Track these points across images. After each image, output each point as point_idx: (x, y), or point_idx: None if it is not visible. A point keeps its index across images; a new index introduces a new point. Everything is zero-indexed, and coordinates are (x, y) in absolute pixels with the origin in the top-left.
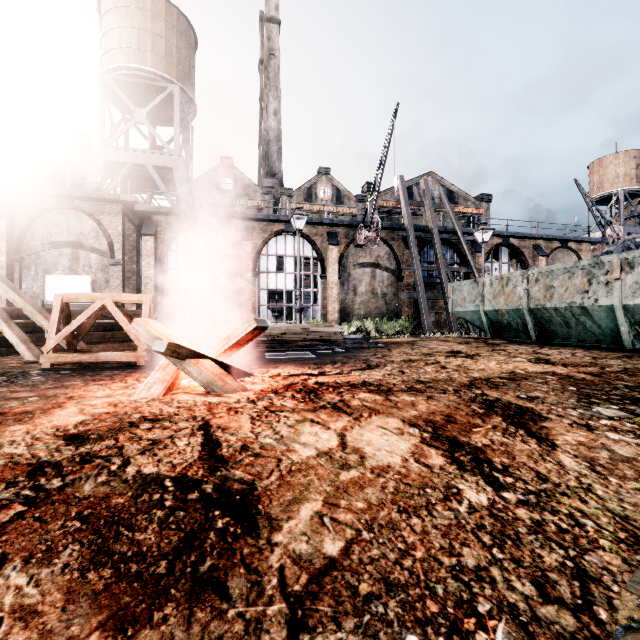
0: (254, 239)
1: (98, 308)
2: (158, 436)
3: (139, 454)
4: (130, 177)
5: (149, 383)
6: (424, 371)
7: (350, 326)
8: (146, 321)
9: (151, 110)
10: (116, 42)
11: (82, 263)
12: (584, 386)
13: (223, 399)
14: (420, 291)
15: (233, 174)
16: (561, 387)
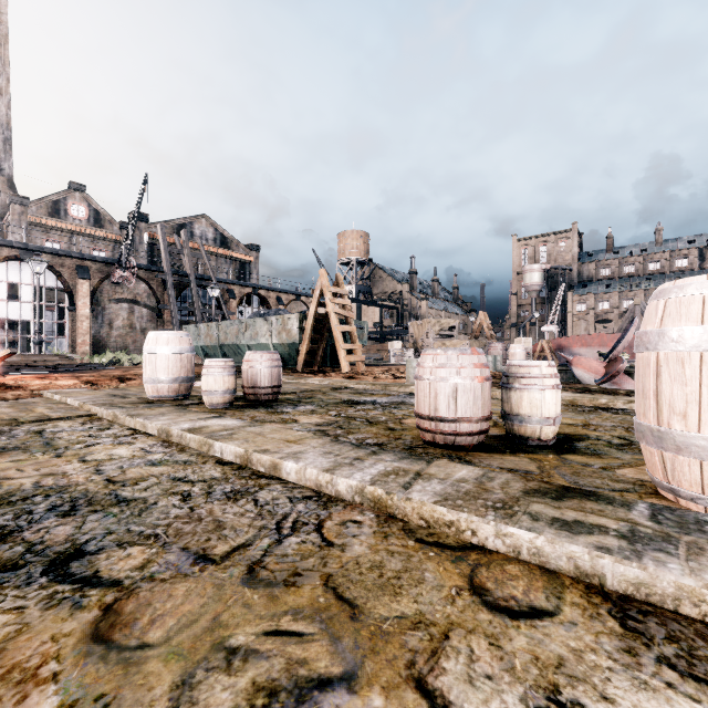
0: None
1: None
2: None
3: None
4: None
5: None
6: (111, 373)
7: (102, 358)
8: None
9: None
10: None
11: None
12: None
13: None
14: (176, 328)
15: None
16: None
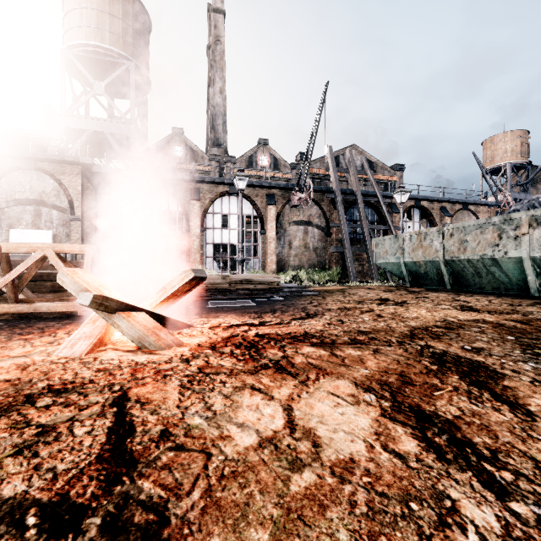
0: (202, 199)
1: (38, 258)
2: (54, 419)
3: (12, 455)
4: (91, 143)
5: (74, 339)
6: (362, 320)
7: (286, 276)
8: (74, 271)
9: (109, 84)
10: (77, 21)
11: (44, 219)
12: (520, 335)
13: (153, 357)
14: (346, 245)
15: (184, 143)
16: (499, 336)
